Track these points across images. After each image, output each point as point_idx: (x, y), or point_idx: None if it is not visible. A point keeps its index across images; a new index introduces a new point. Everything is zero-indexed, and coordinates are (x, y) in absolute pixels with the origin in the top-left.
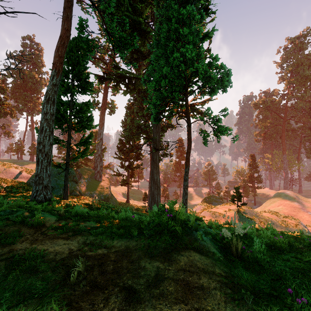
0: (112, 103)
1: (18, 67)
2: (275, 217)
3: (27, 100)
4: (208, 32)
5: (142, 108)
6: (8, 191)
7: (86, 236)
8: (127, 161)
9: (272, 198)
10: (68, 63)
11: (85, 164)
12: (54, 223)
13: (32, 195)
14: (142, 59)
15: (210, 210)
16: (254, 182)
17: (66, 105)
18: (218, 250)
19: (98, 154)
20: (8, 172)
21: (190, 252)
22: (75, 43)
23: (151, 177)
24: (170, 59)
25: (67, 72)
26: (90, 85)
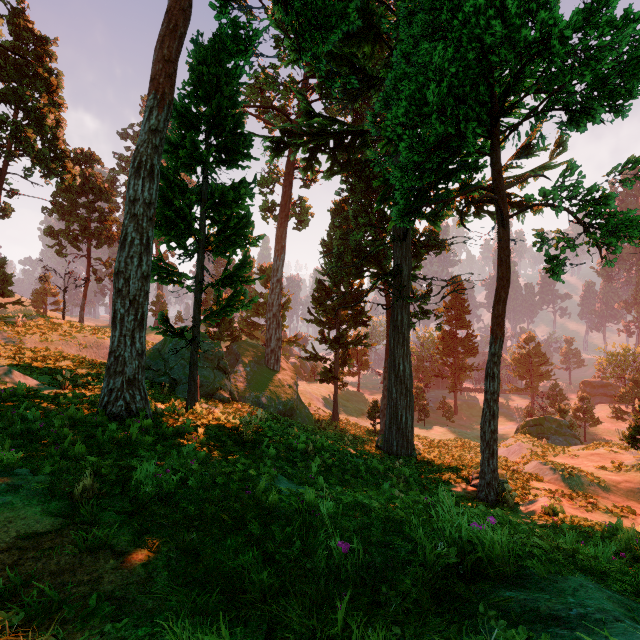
0: (301, 204)
1: None
2: None
3: None
4: None
5: (368, 207)
6: (80, 385)
7: None
8: (334, 328)
9: None
10: (198, 97)
11: (249, 336)
12: None
13: (101, 400)
14: (368, 87)
15: (551, 459)
16: None
17: (192, 191)
18: None
19: (272, 312)
20: (100, 347)
21: None
22: (212, 48)
23: (389, 365)
24: (454, 24)
25: (195, 118)
26: (245, 143)
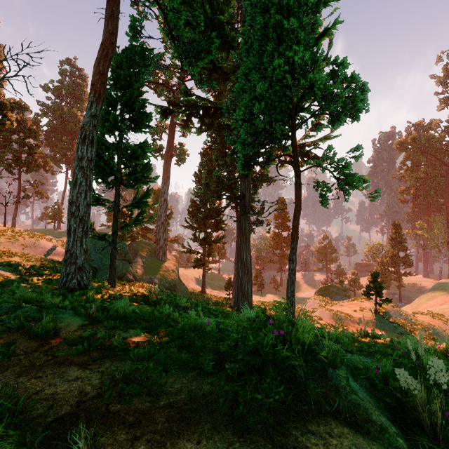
0: (180, 148)
1: (55, 102)
2: (440, 323)
3: (66, 147)
4: (327, 27)
5: (224, 153)
6: (32, 273)
7: (120, 362)
8: (202, 231)
9: (431, 291)
10: (116, 87)
11: (144, 237)
12: (74, 330)
13: (61, 280)
14: (224, 79)
15: (329, 308)
16: (399, 266)
17: (113, 147)
18: (386, 415)
19: (161, 221)
20: (37, 247)
21: (329, 424)
22: (126, 56)
23: (237, 255)
24: (268, 70)
25: (114, 99)
26: (147, 118)
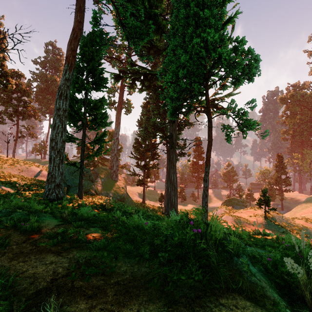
0: (128, 102)
1: (41, 72)
2: (311, 225)
3: (49, 103)
4: (231, 16)
5: (158, 106)
6: (26, 189)
7: (83, 251)
8: (143, 160)
9: (304, 202)
10: (83, 60)
11: (102, 164)
12: (52, 228)
13: (45, 193)
14: (158, 54)
15: (232, 214)
16: (281, 185)
17: (81, 102)
18: (277, 292)
19: (114, 153)
20: (29, 171)
21: (235, 298)
22: (89, 38)
23: (167, 177)
24: (189, 46)
25: (81, 68)
26: (104, 81)
